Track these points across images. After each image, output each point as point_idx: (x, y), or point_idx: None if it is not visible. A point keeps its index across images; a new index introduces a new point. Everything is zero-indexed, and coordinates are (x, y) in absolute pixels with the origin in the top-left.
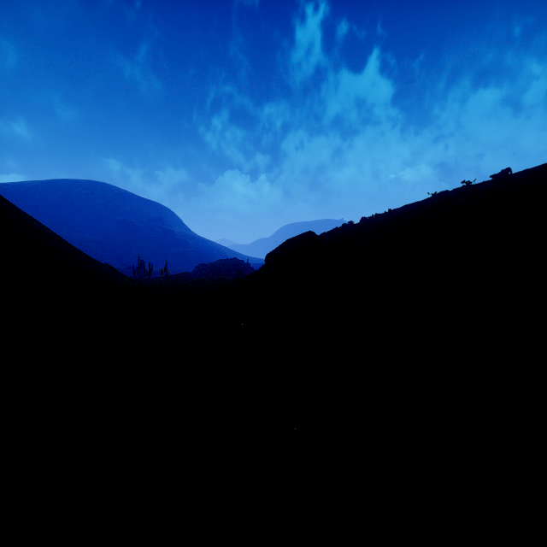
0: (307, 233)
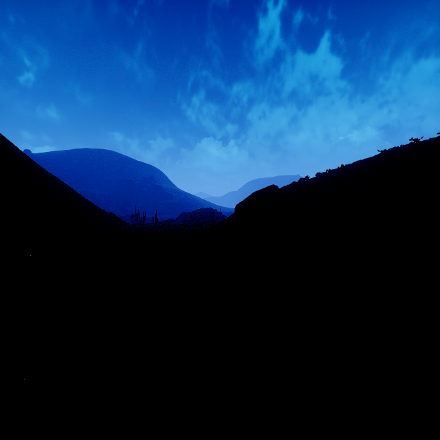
0: (270, 187)
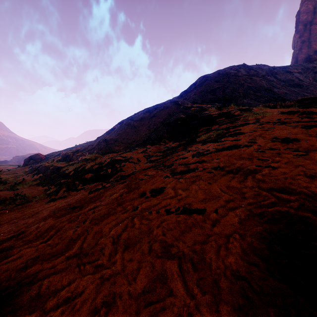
0: (36, 154)
